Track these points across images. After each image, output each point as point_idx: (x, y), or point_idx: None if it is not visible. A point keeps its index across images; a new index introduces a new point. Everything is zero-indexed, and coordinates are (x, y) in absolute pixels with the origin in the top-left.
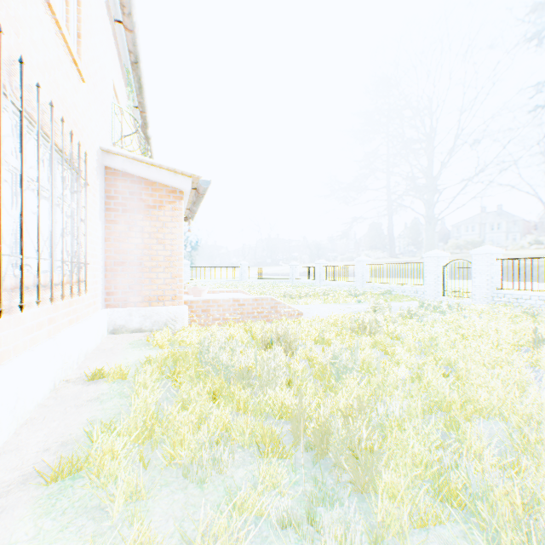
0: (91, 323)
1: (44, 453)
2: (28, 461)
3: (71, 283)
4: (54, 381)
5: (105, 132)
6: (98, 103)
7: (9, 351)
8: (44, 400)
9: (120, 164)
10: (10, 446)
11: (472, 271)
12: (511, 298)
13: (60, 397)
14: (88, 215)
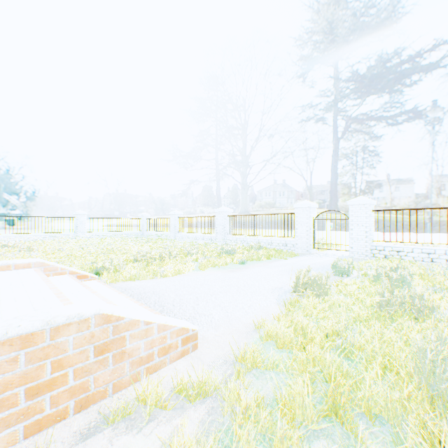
0: None
1: None
2: None
3: None
4: None
5: None
6: None
7: None
8: None
9: None
10: None
11: (349, 222)
12: (392, 251)
13: None
14: None
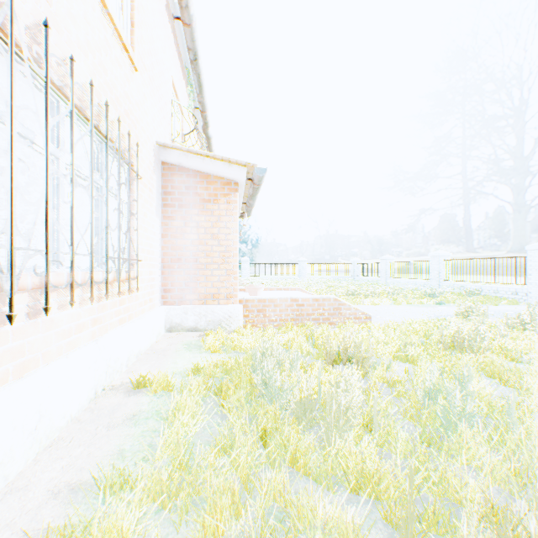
0: (144, 321)
1: (49, 502)
2: (26, 515)
3: (118, 280)
4: (94, 389)
5: (163, 128)
6: (155, 98)
7: (37, 359)
8: (81, 412)
9: (176, 158)
10: (20, 481)
11: None
12: None
13: (97, 409)
14: (143, 211)
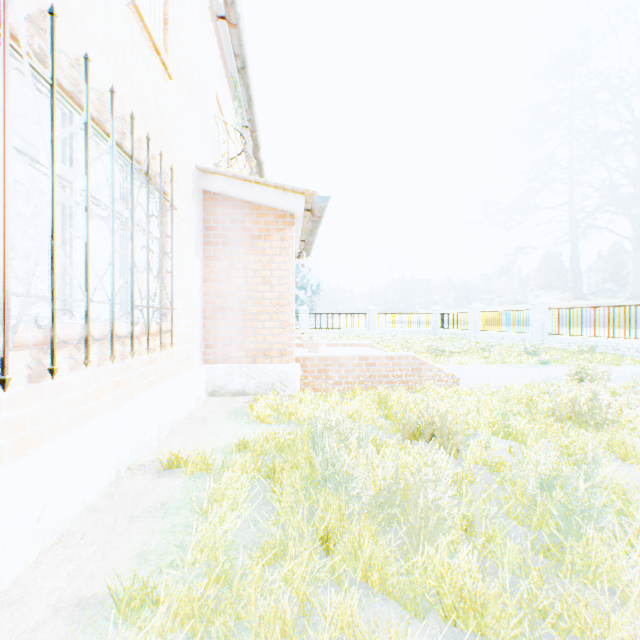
0: (180, 384)
1: (47, 622)
2: (17, 639)
3: (146, 334)
4: (116, 469)
5: (204, 150)
6: (194, 113)
7: (41, 433)
8: (98, 498)
9: (219, 186)
10: (15, 591)
11: None
12: None
13: (119, 495)
14: (179, 249)
